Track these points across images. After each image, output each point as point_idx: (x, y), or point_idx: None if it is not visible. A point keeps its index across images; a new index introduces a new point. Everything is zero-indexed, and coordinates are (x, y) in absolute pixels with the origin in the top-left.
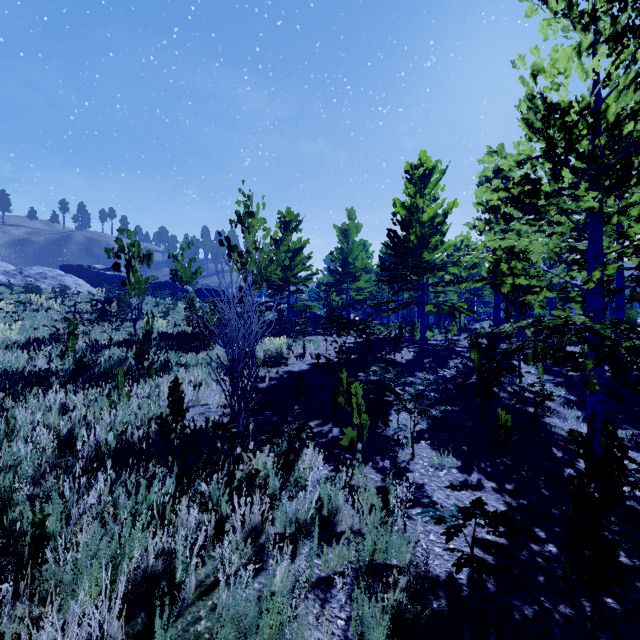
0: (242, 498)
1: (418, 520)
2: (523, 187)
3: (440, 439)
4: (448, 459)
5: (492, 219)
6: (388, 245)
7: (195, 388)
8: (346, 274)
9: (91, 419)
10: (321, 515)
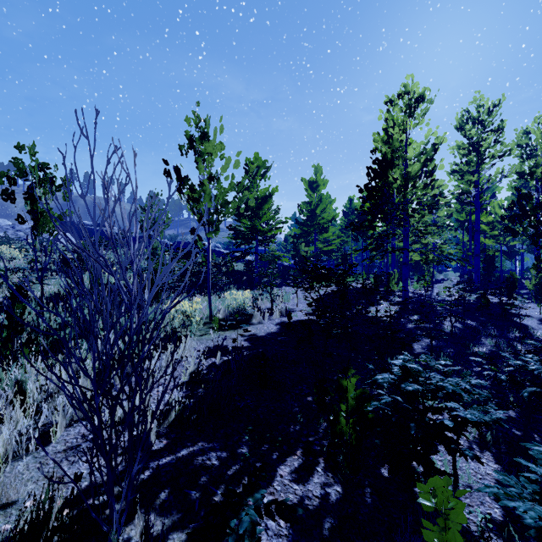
0: None
1: None
2: None
3: None
4: None
5: None
6: (366, 186)
7: None
8: (314, 225)
9: None
10: None
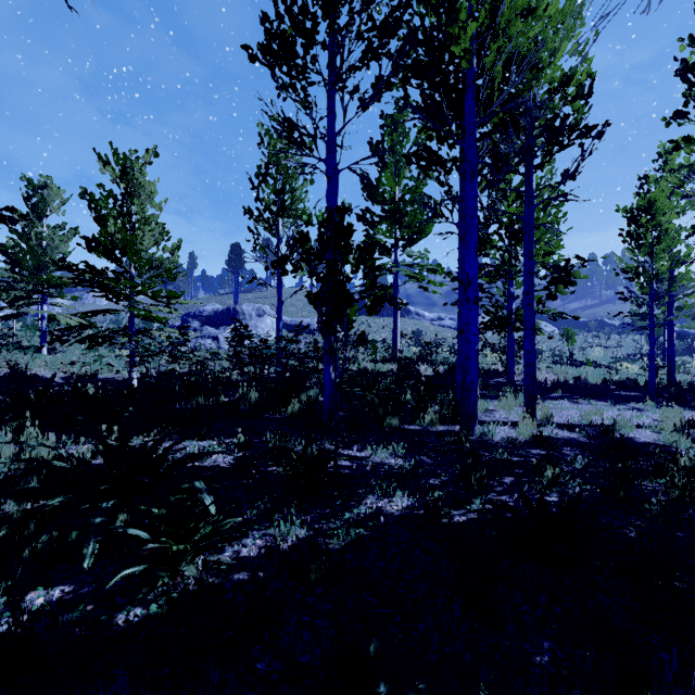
0: None
1: None
2: None
3: None
4: None
5: None
6: None
7: None
8: None
9: None
10: None
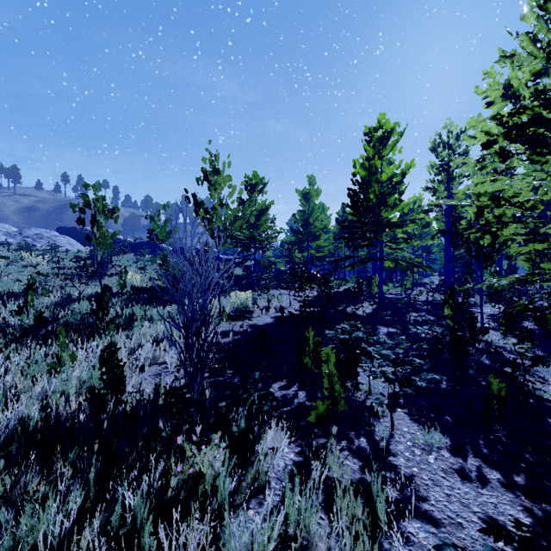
0: (166, 544)
1: (419, 544)
2: (532, 111)
3: (418, 406)
4: (434, 435)
5: (487, 155)
6: (348, 204)
7: (157, 343)
8: (307, 233)
9: (21, 387)
10: (287, 535)
